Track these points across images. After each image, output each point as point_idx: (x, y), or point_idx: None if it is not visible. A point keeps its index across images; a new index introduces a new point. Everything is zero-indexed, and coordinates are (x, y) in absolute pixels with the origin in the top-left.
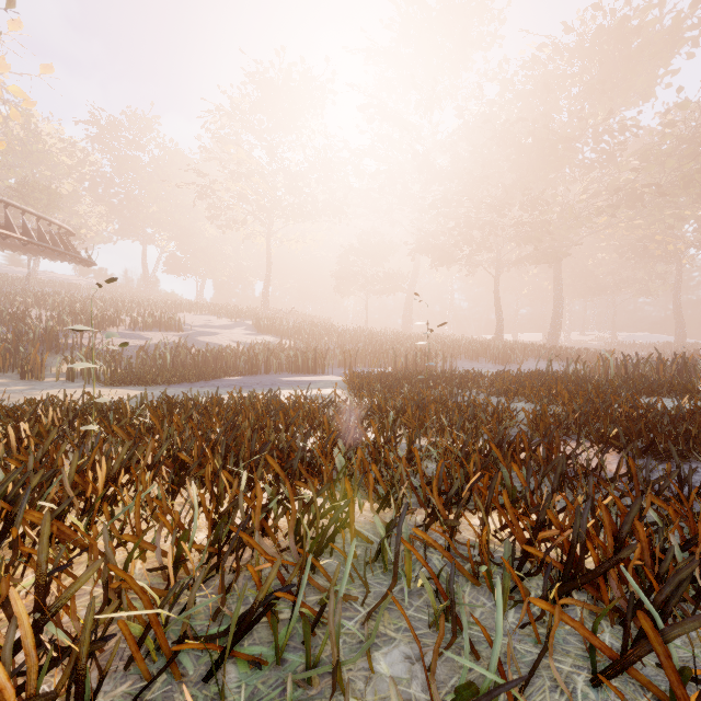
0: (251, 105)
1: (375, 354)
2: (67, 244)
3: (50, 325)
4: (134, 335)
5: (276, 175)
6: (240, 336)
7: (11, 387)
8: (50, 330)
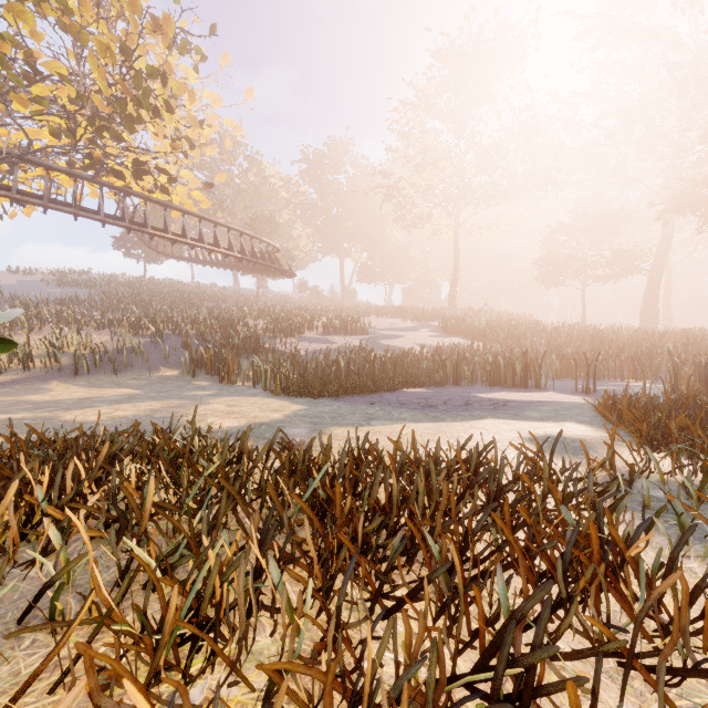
0: (436, 87)
1: (614, 360)
2: (273, 259)
3: (254, 332)
4: (322, 339)
5: (465, 154)
6: (424, 339)
7: (203, 391)
8: (250, 335)
